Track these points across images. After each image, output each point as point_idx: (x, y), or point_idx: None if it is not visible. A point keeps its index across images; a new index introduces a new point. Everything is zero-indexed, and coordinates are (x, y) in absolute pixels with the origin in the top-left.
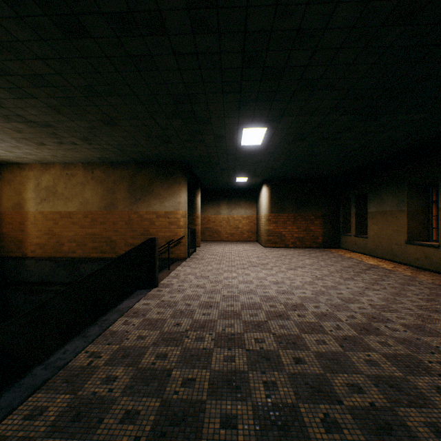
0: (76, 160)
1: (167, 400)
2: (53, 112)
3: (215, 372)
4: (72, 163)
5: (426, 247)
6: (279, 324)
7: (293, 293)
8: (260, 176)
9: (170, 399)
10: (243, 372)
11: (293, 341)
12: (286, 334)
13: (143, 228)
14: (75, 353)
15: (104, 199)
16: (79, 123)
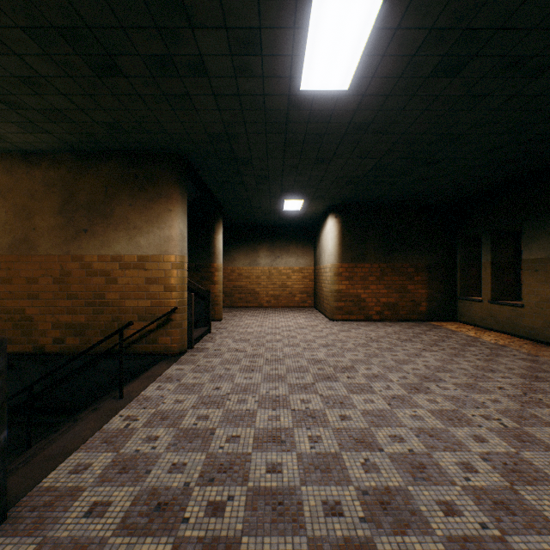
0: None
1: None
2: None
3: None
4: None
5: None
6: None
7: None
8: (326, 199)
9: None
10: None
11: None
12: None
13: (92, 291)
14: None
15: (8, 230)
16: None
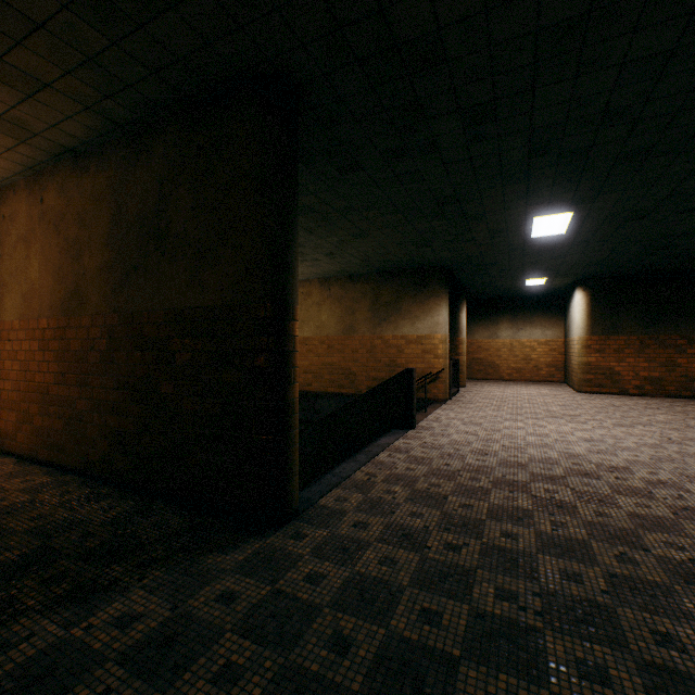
0: (312, 277)
1: (447, 513)
2: (307, 234)
3: (493, 505)
4: (307, 280)
5: None
6: (582, 481)
7: (616, 455)
8: (569, 275)
9: (449, 512)
10: (526, 510)
11: (598, 498)
12: (591, 491)
13: (389, 357)
14: (352, 470)
15: (342, 321)
16: (328, 240)
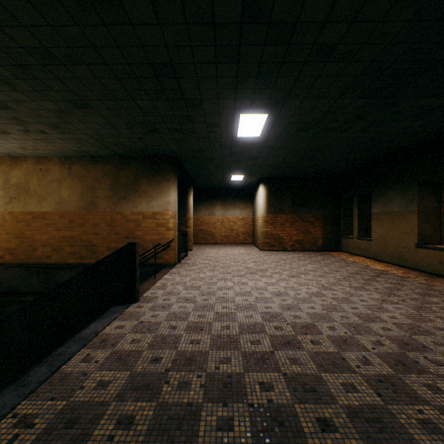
0: (51, 154)
1: None
2: (6, 88)
3: None
4: (46, 157)
5: (440, 251)
6: (289, 356)
7: (301, 309)
8: (257, 175)
9: None
10: None
11: (311, 386)
12: (301, 374)
13: (128, 230)
14: None
15: (83, 198)
16: (43, 104)
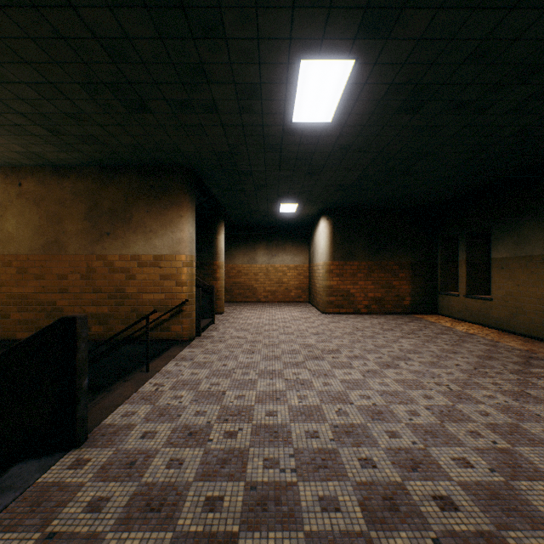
0: None
1: None
2: None
3: None
4: None
5: None
6: None
7: (442, 468)
8: (318, 203)
9: None
10: None
11: None
12: None
13: (114, 286)
14: None
15: (41, 233)
16: None
